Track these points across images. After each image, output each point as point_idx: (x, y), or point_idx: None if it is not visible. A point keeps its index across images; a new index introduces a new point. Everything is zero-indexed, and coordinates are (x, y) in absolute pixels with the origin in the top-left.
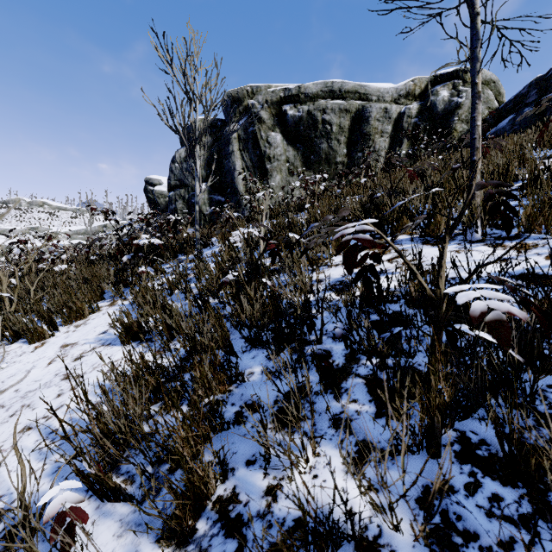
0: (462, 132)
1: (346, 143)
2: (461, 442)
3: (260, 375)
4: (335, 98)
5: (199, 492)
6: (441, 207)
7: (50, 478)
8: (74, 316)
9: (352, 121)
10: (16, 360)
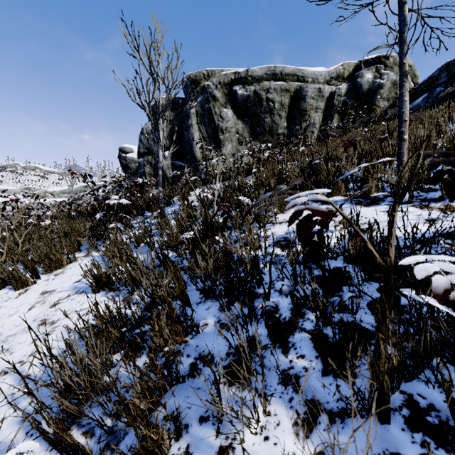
0: (384, 108)
1: (286, 118)
2: (409, 406)
3: (213, 327)
4: (277, 80)
5: (153, 454)
6: (371, 172)
7: (18, 426)
8: (54, 265)
9: (291, 99)
10: (2, 306)
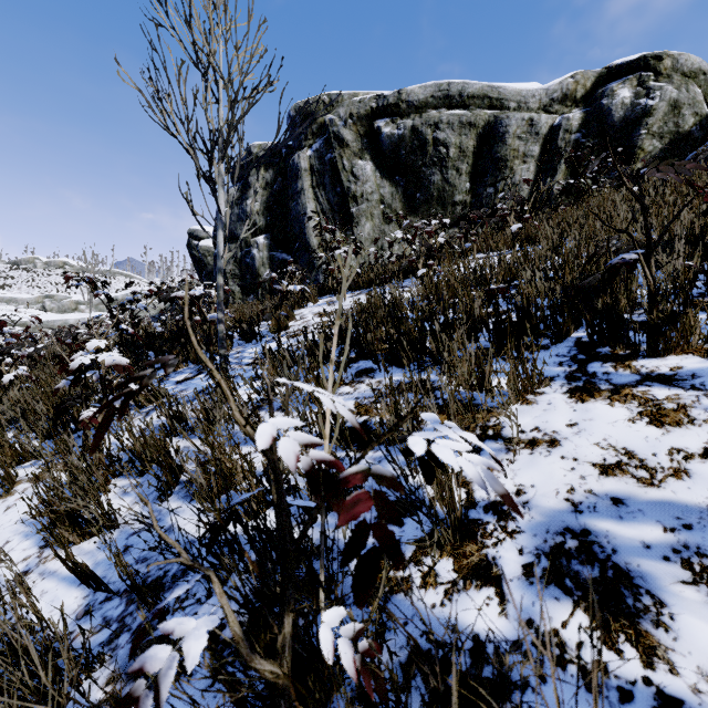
0: (653, 152)
1: (469, 174)
2: None
3: None
4: (452, 107)
5: None
6: None
7: None
8: None
9: (478, 140)
10: None
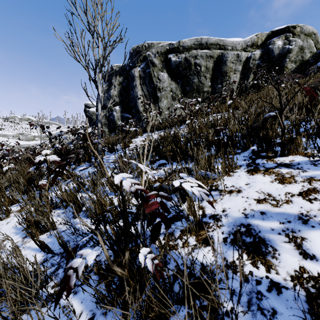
0: (291, 69)
1: (210, 78)
2: None
3: None
4: (203, 49)
5: None
6: None
7: None
8: None
9: (214, 63)
10: None
